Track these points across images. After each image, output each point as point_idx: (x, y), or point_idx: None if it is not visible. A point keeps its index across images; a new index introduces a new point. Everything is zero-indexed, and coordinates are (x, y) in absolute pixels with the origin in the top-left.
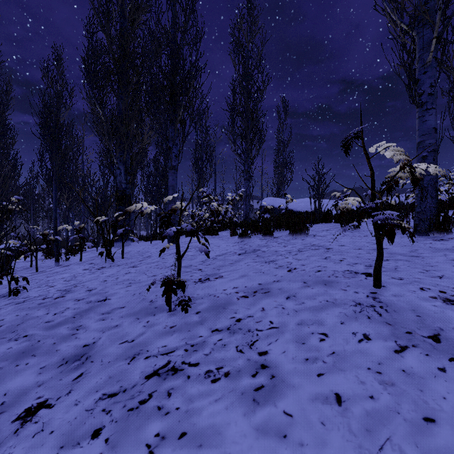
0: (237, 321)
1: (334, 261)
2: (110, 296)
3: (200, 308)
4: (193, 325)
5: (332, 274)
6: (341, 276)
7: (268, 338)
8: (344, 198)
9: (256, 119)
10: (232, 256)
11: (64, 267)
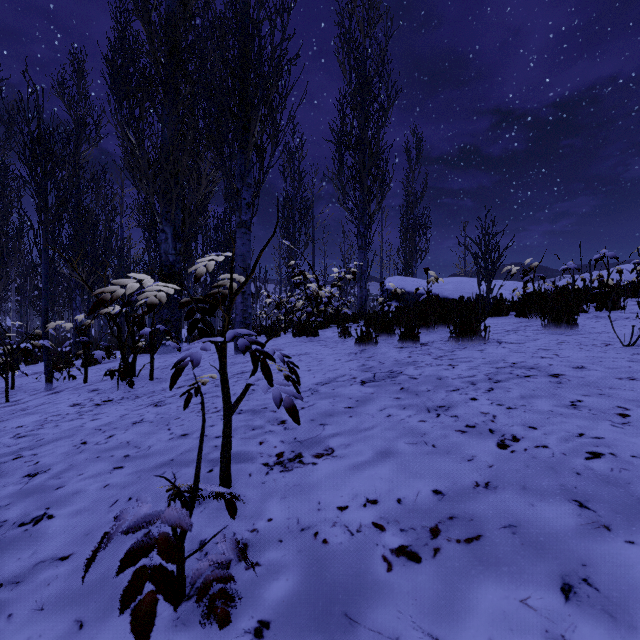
0: None
1: (606, 417)
2: (56, 506)
3: (270, 603)
4: None
5: None
6: None
7: None
8: (525, 275)
9: (377, 153)
10: (348, 386)
11: (49, 396)
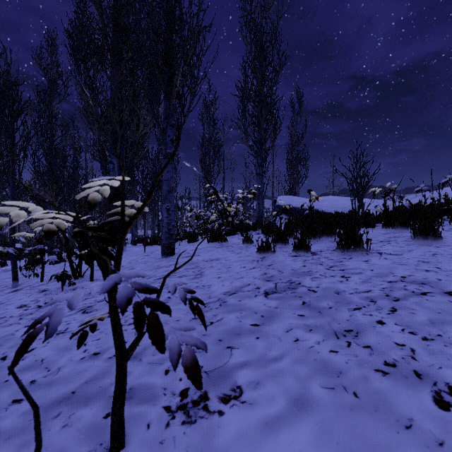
0: None
1: None
2: None
3: None
4: None
5: None
6: None
7: None
8: (386, 195)
9: (271, 104)
10: (253, 298)
11: (8, 294)
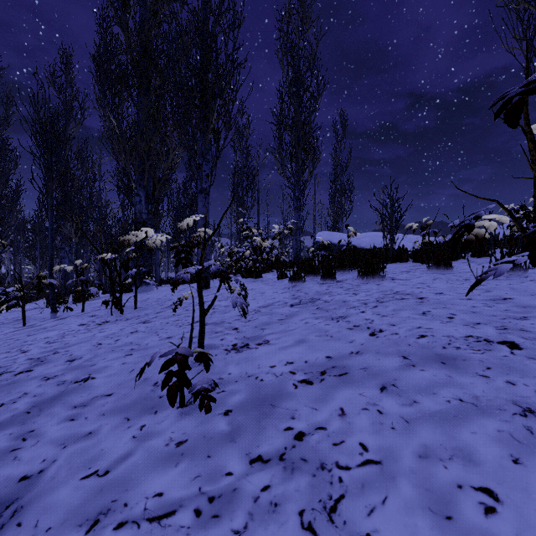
0: (297, 439)
1: (440, 319)
2: (95, 373)
3: (231, 404)
4: (217, 441)
5: (447, 342)
6: (465, 347)
7: (365, 491)
8: (423, 230)
9: (309, 133)
10: (281, 308)
11: (58, 321)
